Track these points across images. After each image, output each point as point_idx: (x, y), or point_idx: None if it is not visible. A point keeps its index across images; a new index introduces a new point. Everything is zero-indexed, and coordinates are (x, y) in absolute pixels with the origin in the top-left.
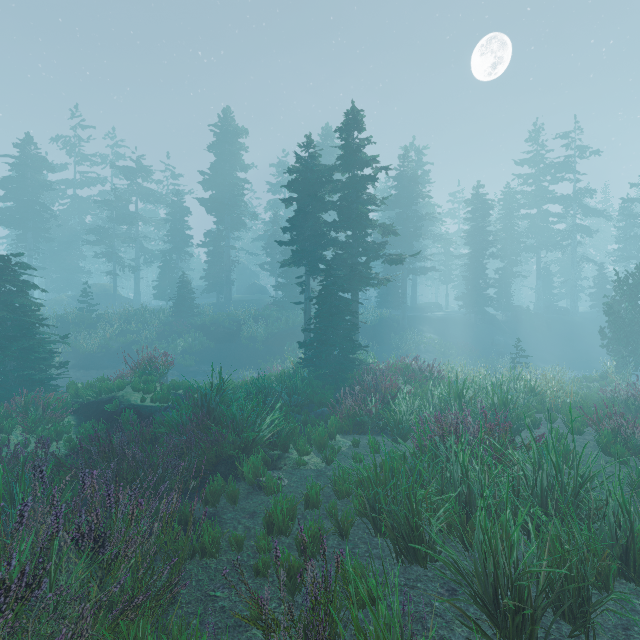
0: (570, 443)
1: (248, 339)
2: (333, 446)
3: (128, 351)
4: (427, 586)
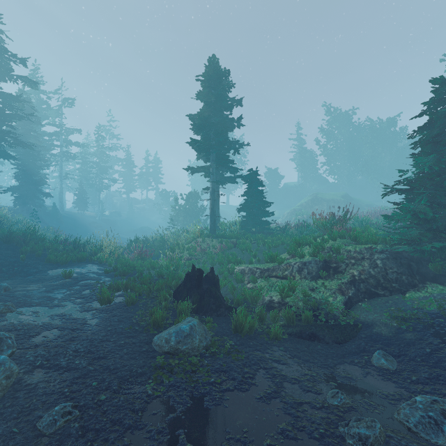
0: None
1: None
2: None
3: None
4: None
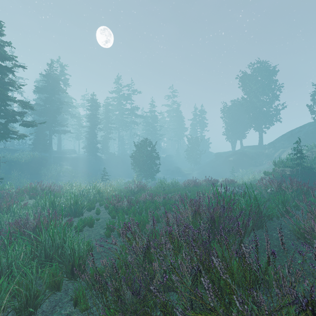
0: (102, 214)
1: None
2: None
3: None
4: None
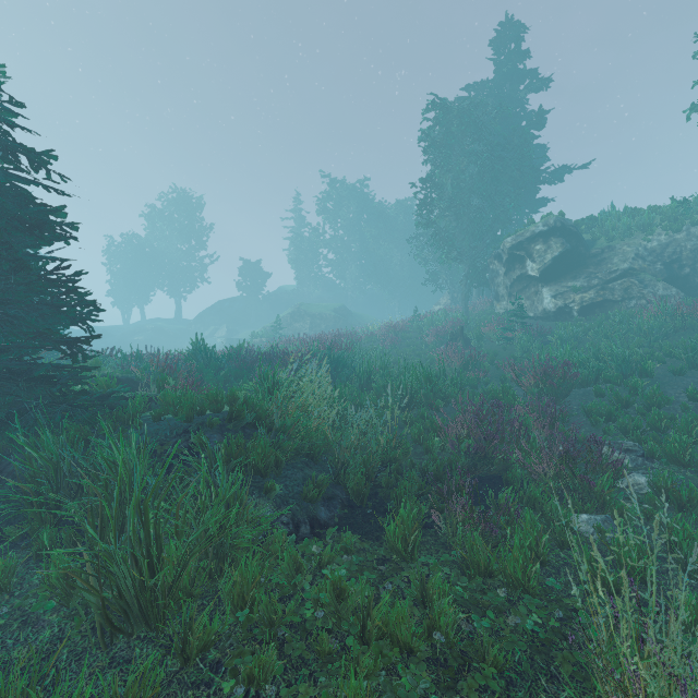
0: None
1: None
2: None
3: None
4: None
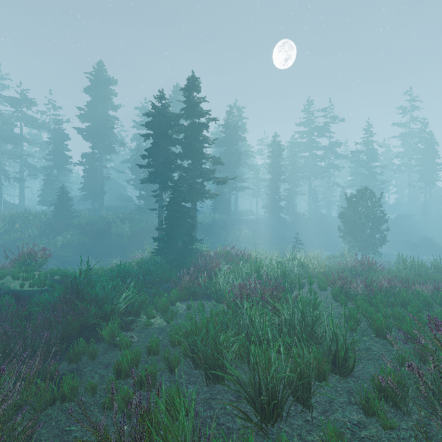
0: (319, 296)
1: (117, 235)
2: (172, 310)
3: (12, 246)
4: (223, 396)
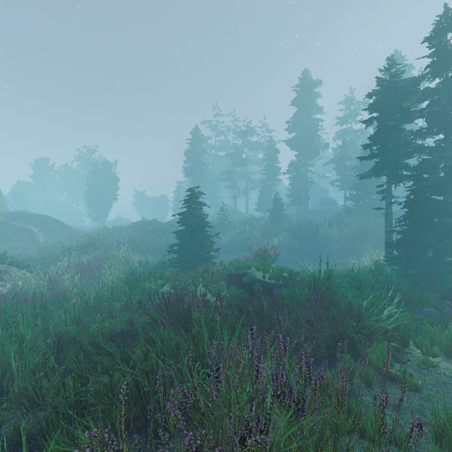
0: None
1: (324, 239)
2: None
3: (244, 244)
4: None
